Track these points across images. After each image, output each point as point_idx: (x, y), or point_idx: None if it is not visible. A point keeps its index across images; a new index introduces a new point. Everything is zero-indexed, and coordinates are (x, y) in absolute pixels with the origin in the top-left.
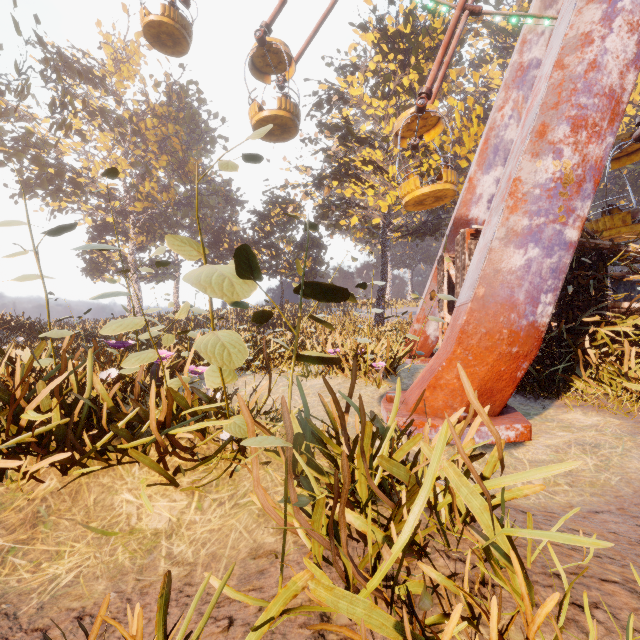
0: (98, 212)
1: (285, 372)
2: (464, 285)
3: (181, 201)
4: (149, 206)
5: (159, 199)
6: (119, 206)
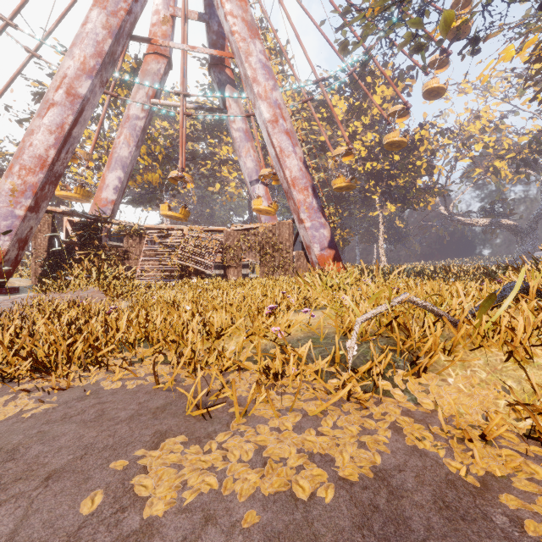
0: None
1: None
2: None
3: None
4: None
5: None
6: None
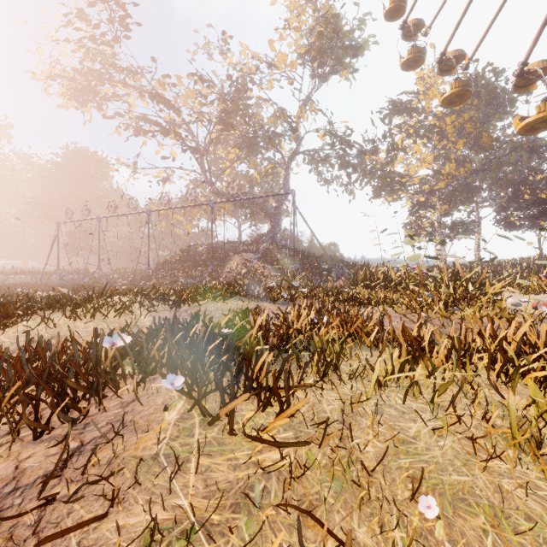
0: (414, 196)
1: (515, 293)
2: None
3: (476, 170)
4: (450, 182)
5: (457, 174)
6: (426, 189)
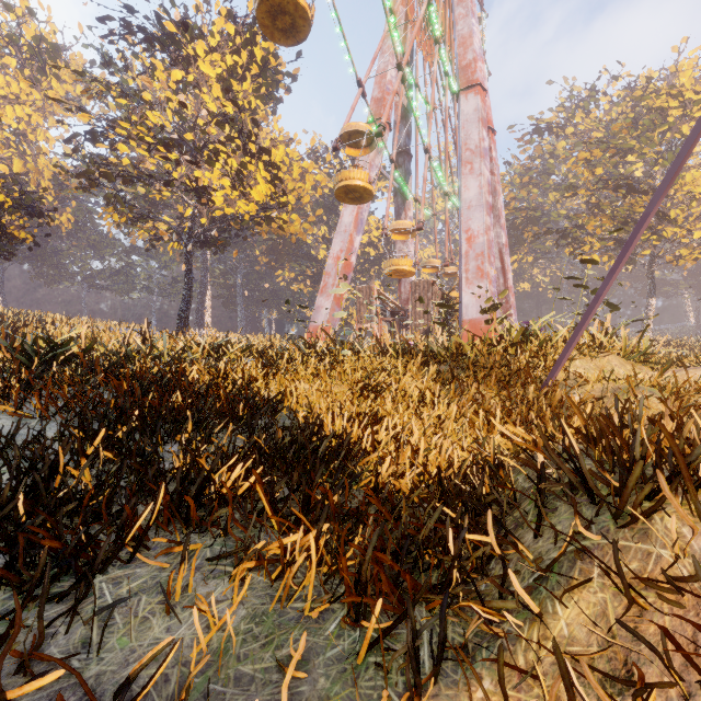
0: None
1: None
2: (467, 310)
3: None
4: None
5: None
6: None
